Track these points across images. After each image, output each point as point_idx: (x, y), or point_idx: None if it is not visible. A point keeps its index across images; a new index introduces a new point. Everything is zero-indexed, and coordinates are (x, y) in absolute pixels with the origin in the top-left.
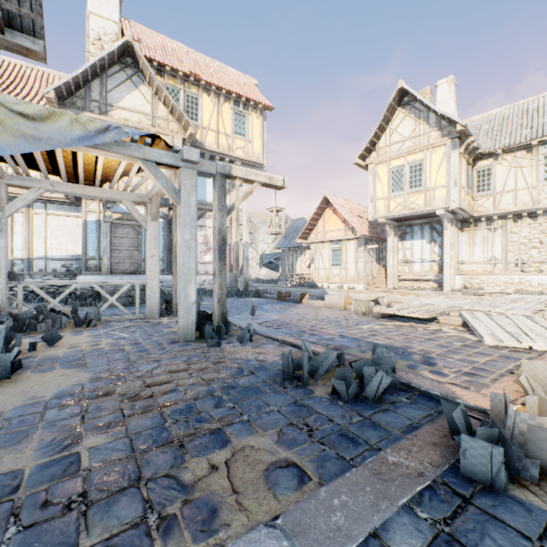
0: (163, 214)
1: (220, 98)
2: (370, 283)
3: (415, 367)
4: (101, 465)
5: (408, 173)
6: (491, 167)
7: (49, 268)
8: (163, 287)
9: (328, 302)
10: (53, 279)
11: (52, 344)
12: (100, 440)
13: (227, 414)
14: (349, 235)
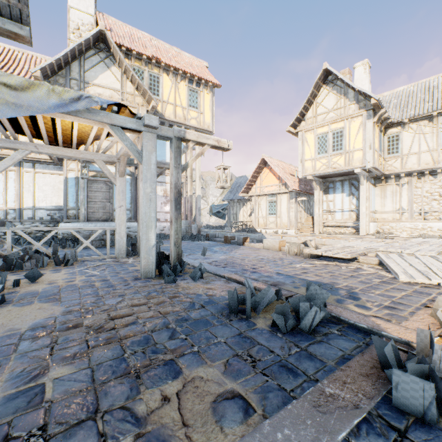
0: (130, 172)
1: (177, 77)
2: (300, 229)
3: (342, 301)
4: (63, 396)
5: (331, 138)
6: (399, 134)
7: (36, 217)
8: (130, 232)
9: (266, 244)
10: (40, 225)
11: (34, 280)
12: (64, 371)
13: (180, 345)
14: (283, 189)
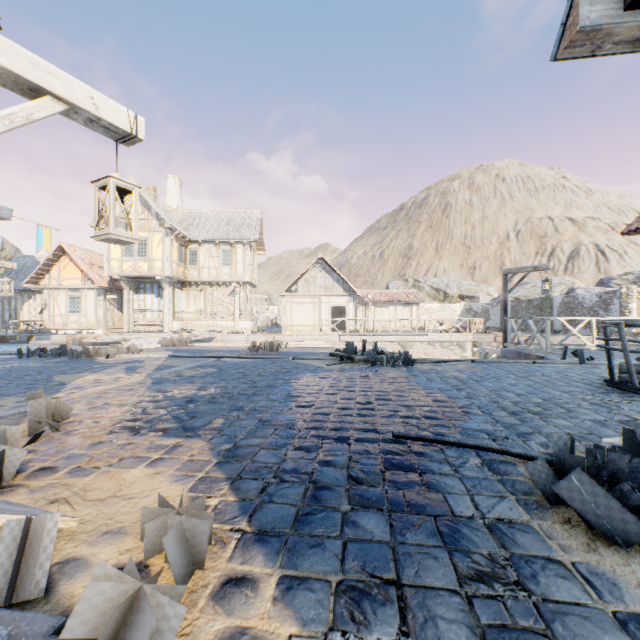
0: None
1: None
2: (111, 328)
3: None
4: None
5: (138, 244)
6: (198, 250)
7: None
8: None
9: (55, 340)
10: None
11: None
12: None
13: None
14: (90, 285)
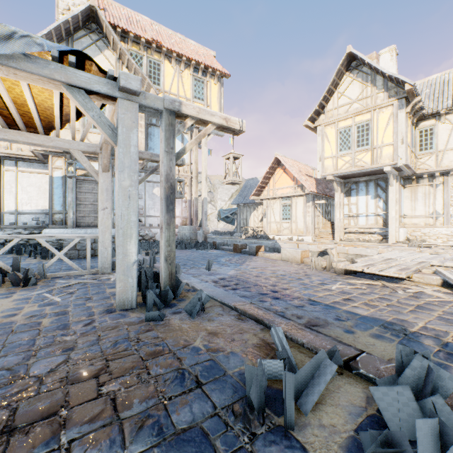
0: None
1: (181, 65)
2: (317, 235)
3: (446, 369)
4: None
5: (356, 132)
6: (434, 127)
7: (19, 222)
8: None
9: (284, 255)
10: (23, 231)
11: None
12: None
13: None
14: (299, 192)
